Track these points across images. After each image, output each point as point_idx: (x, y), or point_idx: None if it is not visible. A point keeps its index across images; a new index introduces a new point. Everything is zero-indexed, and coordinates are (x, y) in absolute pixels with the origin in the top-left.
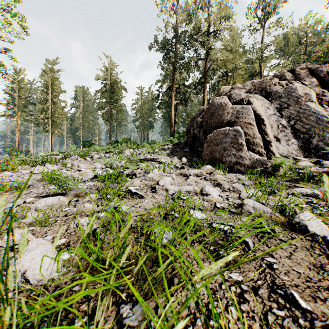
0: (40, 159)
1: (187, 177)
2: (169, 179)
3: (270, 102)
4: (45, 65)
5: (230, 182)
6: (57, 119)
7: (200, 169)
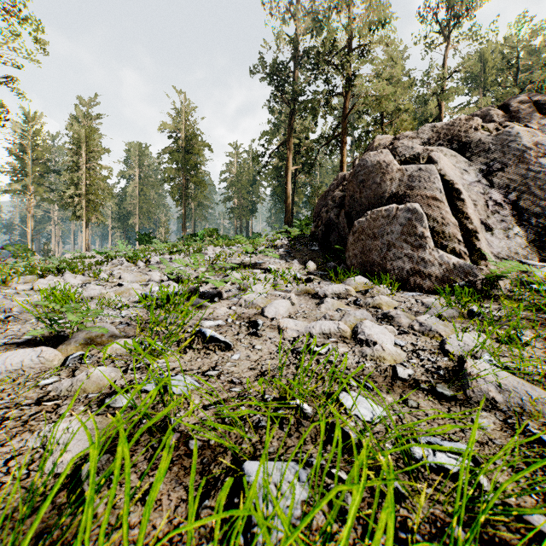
0: (55, 264)
1: (319, 299)
2: (286, 304)
3: (468, 161)
4: (76, 107)
5: (406, 310)
6: (96, 196)
7: (344, 285)
